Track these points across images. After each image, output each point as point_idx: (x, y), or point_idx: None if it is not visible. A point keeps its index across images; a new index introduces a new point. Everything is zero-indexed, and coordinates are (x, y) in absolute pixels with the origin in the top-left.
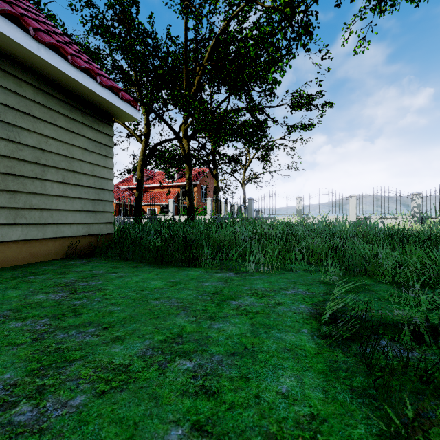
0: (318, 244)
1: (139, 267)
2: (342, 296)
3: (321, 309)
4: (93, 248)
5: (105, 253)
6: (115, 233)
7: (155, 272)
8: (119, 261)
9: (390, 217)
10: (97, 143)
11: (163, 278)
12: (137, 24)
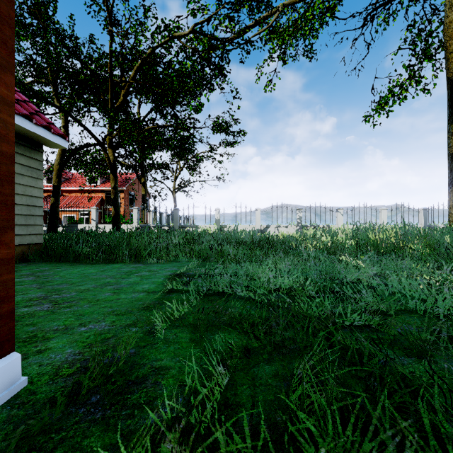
0: (205, 246)
1: (76, 265)
2: (191, 269)
3: (176, 273)
4: (25, 255)
5: (38, 259)
6: (44, 242)
7: (89, 267)
8: (57, 263)
9: (283, 226)
10: (28, 167)
11: (96, 268)
12: (54, 19)
